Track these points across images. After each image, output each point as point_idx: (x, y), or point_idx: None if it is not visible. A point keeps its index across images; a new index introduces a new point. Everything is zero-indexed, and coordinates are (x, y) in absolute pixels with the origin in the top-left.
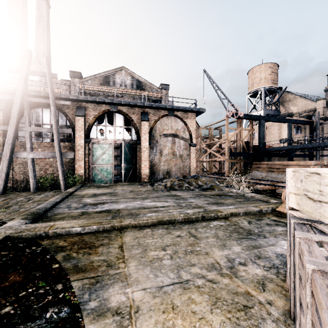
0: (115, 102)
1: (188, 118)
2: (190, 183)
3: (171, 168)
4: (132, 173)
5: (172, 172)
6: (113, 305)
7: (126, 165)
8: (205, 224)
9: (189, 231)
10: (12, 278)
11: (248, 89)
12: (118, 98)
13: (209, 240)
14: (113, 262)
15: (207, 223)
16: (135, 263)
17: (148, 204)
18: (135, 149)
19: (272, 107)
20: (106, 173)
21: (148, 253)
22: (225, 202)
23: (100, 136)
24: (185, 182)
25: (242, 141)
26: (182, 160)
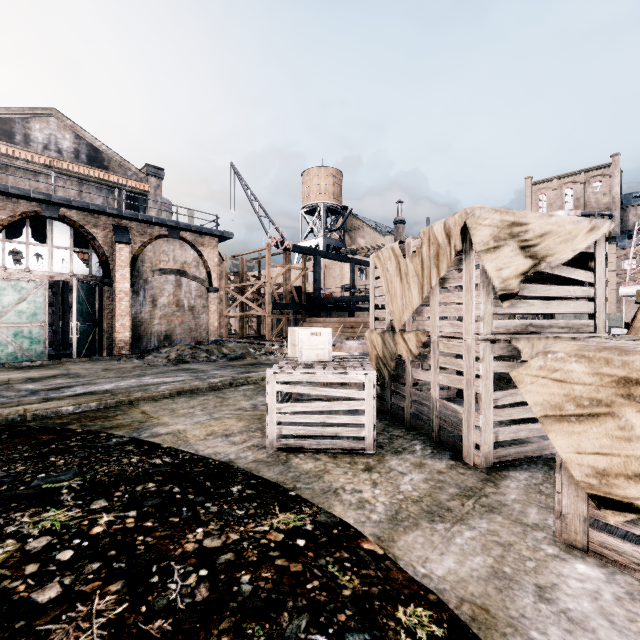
0: (56, 201)
1: (206, 244)
2: (211, 352)
3: (175, 329)
4: (93, 340)
5: (177, 337)
6: (163, 432)
7: (82, 325)
8: (234, 389)
9: (216, 396)
10: (44, 437)
11: (303, 201)
12: (37, 174)
13: (238, 398)
14: (143, 420)
15: (236, 388)
16: (168, 417)
17: (151, 381)
18: (99, 294)
19: (335, 234)
20: (29, 342)
21: (178, 412)
22: (259, 370)
23: (12, 264)
24: (202, 350)
25: (291, 286)
26: (195, 315)
